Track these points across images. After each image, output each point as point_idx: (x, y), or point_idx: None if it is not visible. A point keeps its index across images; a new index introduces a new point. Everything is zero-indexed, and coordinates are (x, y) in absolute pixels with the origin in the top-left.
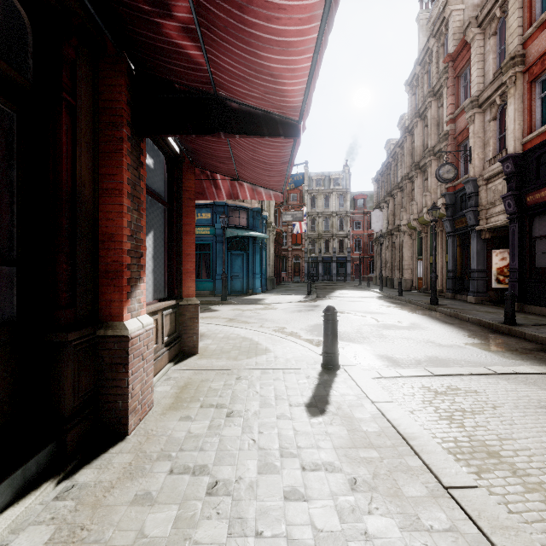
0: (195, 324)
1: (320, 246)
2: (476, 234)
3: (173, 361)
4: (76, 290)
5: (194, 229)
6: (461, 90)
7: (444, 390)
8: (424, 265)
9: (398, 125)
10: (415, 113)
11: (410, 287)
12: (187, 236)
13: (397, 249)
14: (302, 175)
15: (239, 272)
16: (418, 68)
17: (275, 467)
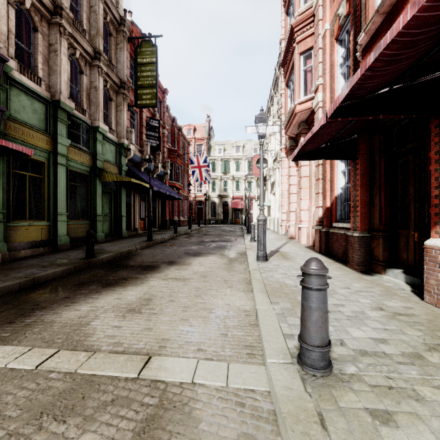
0: None
1: None
2: None
3: None
4: (430, 218)
5: None
6: None
7: (182, 333)
8: None
9: None
10: None
11: None
12: None
13: None
14: None
15: None
16: None
17: (328, 290)
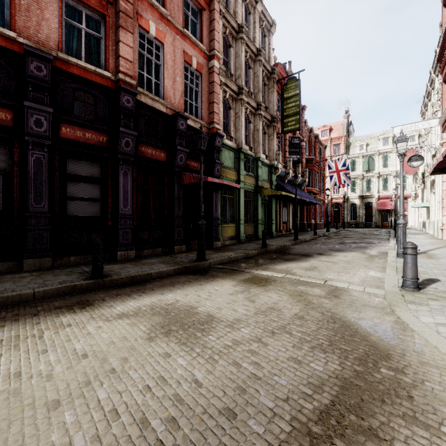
0: None
1: None
2: None
3: None
4: None
5: None
6: None
7: (339, 278)
8: None
9: None
10: None
11: None
12: None
13: None
14: None
15: None
16: None
17: None
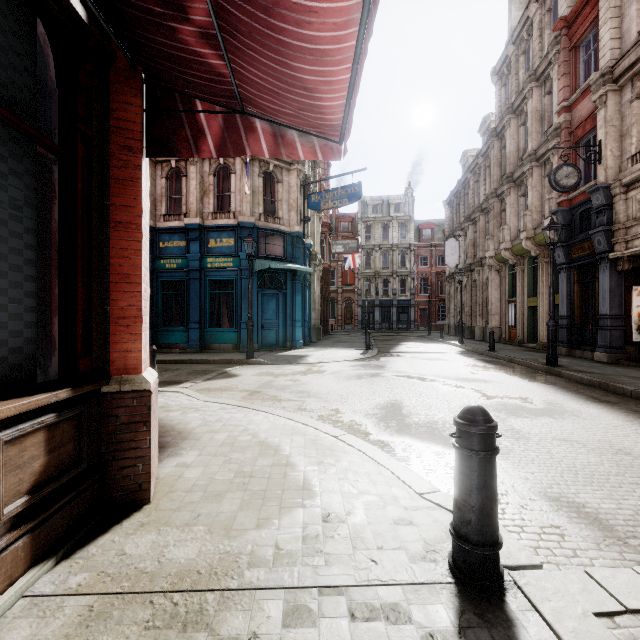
0: (141, 436)
1: (377, 286)
2: (609, 264)
3: (54, 552)
4: None
5: (141, 218)
6: (581, 66)
7: None
8: (519, 310)
9: (480, 131)
10: (507, 107)
11: (498, 338)
12: (121, 234)
13: (480, 289)
14: (359, 186)
15: (273, 319)
16: (511, 49)
17: None
